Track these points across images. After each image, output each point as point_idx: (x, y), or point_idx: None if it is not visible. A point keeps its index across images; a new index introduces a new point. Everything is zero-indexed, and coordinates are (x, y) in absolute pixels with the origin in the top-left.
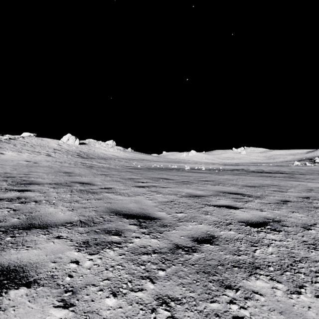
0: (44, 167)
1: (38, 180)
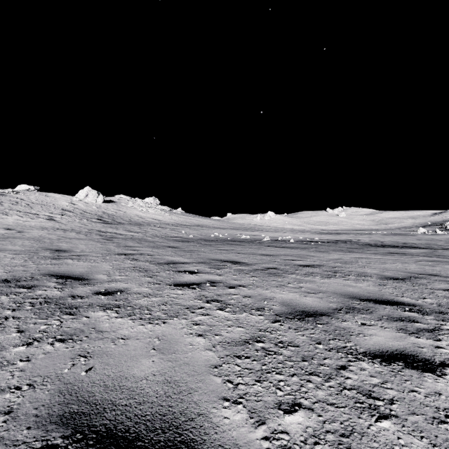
0: (26, 240)
1: None
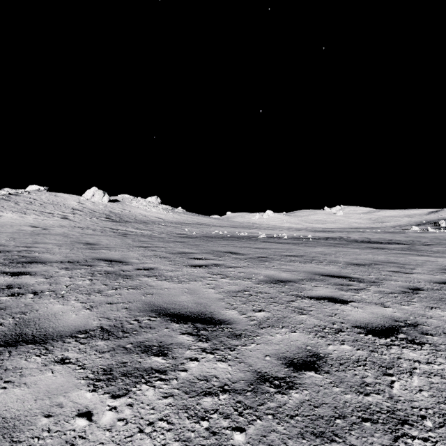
0: (56, 236)
1: (44, 256)
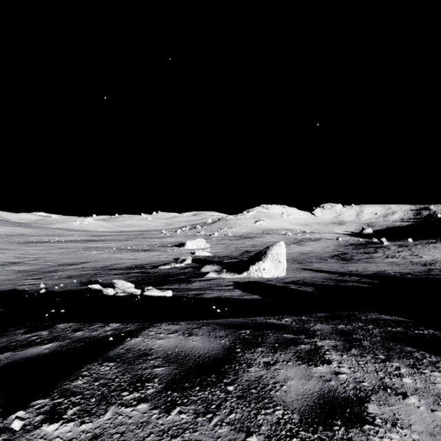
0: None
1: None
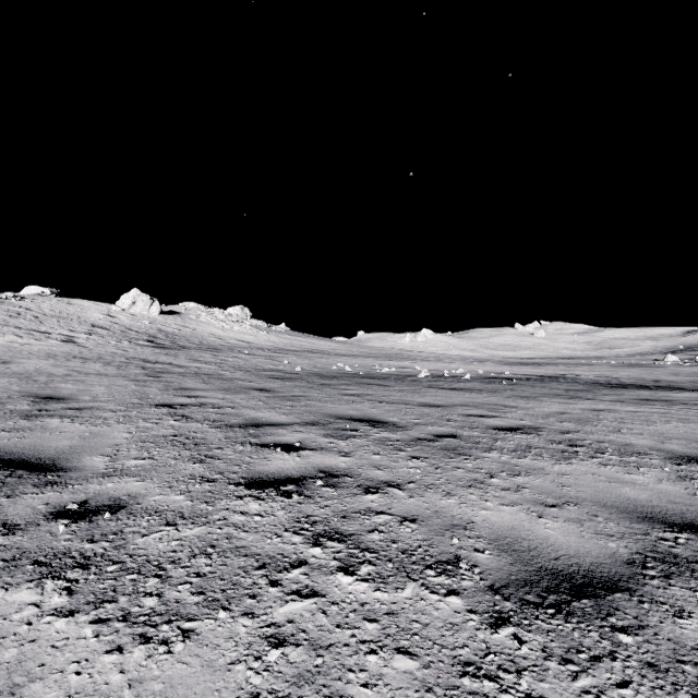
0: (6, 377)
1: None
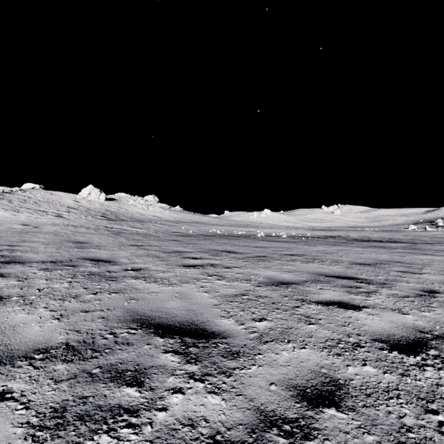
0: (46, 234)
1: (25, 256)
